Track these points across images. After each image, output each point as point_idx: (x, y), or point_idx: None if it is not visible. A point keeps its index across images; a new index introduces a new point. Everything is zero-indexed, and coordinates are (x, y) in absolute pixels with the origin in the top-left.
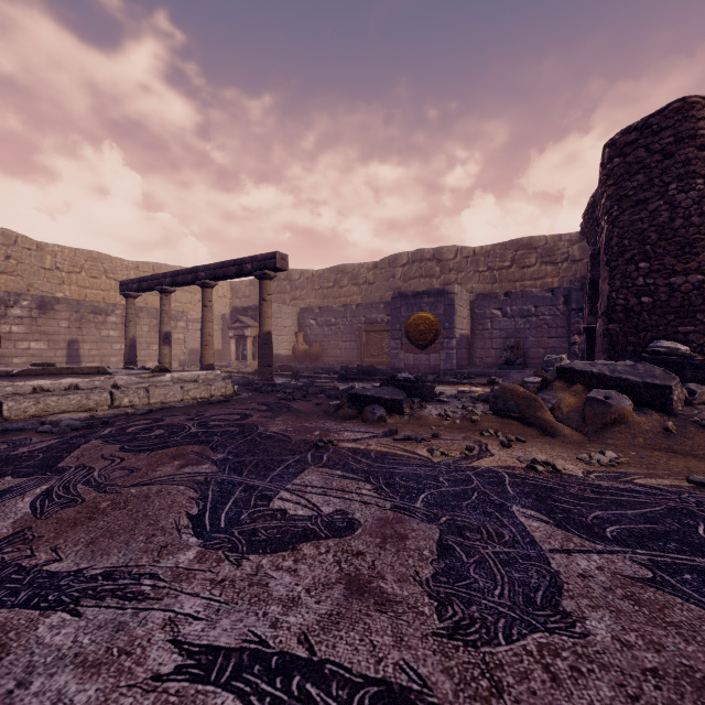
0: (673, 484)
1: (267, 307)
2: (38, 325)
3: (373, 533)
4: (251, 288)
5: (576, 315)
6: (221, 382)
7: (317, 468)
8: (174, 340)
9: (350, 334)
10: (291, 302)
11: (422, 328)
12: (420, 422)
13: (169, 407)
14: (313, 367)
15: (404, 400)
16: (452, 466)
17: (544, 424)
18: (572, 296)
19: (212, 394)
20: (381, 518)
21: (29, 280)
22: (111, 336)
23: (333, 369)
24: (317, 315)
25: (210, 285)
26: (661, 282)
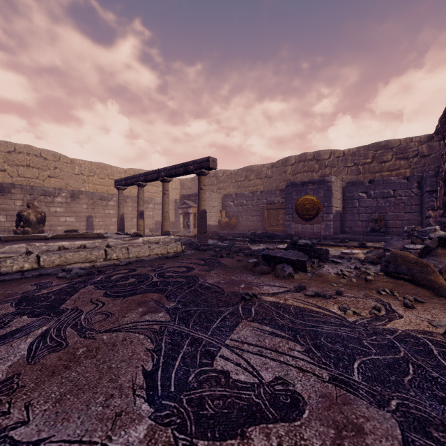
0: None
1: (203, 194)
2: (70, 207)
3: (323, 419)
4: (192, 182)
5: (430, 195)
6: (174, 243)
7: (249, 322)
8: (146, 216)
9: (256, 211)
10: (217, 191)
11: (307, 207)
12: (321, 279)
13: (140, 260)
14: (232, 233)
15: (307, 261)
16: (368, 327)
17: (437, 286)
18: (426, 181)
19: (168, 251)
20: (324, 394)
21: (66, 181)
22: (111, 213)
23: (245, 234)
24: (234, 199)
25: (167, 181)
26: None
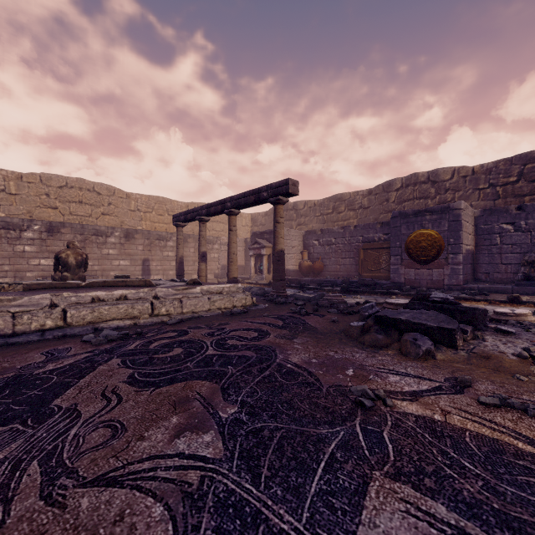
0: None
1: (280, 229)
2: (124, 249)
3: None
4: (266, 217)
5: None
6: (242, 294)
7: (389, 482)
8: (211, 259)
9: (349, 252)
10: (297, 227)
11: (424, 245)
12: (489, 363)
13: (197, 316)
14: (317, 280)
15: (457, 330)
16: None
17: None
18: None
19: (234, 305)
20: None
21: (121, 218)
22: (170, 256)
23: (334, 282)
24: (319, 236)
25: (235, 213)
26: None
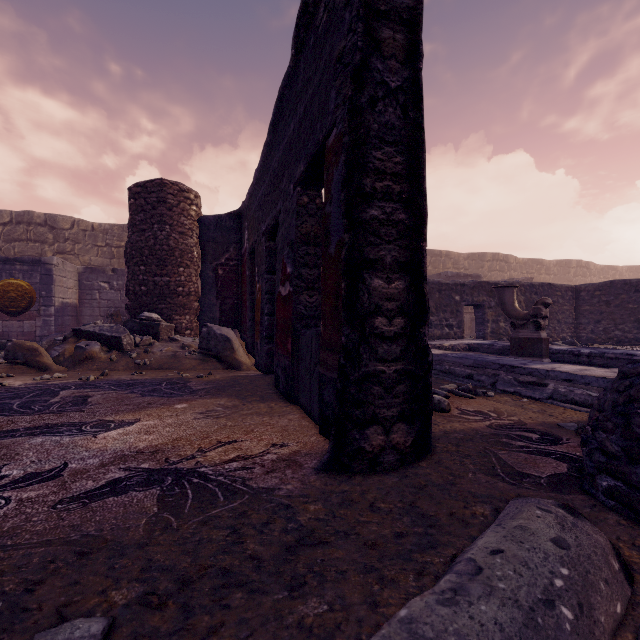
0: (68, 381)
1: None
2: None
3: None
4: None
5: None
6: None
7: None
8: None
9: None
10: None
11: (13, 295)
12: None
13: None
14: None
15: None
16: None
17: (42, 365)
18: None
19: None
20: None
21: None
22: None
23: None
24: None
25: None
26: (151, 279)
